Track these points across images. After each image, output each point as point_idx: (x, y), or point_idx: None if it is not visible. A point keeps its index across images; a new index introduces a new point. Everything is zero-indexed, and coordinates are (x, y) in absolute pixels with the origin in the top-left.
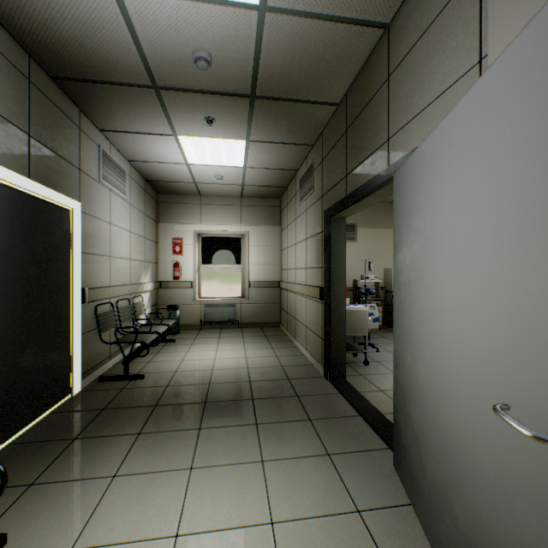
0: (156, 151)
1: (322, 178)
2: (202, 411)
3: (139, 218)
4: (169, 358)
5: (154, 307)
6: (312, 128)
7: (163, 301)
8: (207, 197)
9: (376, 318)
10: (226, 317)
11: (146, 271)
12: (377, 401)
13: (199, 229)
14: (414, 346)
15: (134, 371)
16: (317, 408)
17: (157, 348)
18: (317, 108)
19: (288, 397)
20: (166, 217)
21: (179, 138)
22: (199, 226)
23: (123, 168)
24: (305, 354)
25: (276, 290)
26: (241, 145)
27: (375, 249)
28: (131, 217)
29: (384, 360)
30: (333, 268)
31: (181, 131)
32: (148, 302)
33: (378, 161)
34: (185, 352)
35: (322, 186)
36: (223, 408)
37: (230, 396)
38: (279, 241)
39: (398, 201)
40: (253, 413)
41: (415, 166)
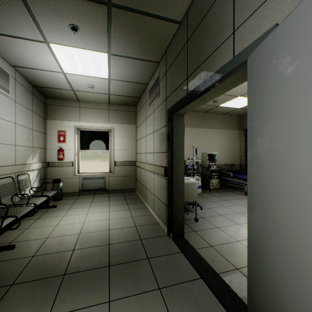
0: (33, 57)
1: (166, 85)
2: (58, 288)
3: (26, 114)
4: (46, 223)
5: (42, 181)
6: (158, 46)
7: (50, 176)
8: (84, 102)
9: (199, 185)
10: (98, 186)
11: (34, 155)
12: (211, 258)
13: (78, 125)
14: (302, 254)
15: (9, 240)
16: (164, 272)
17: (39, 214)
18: (163, 24)
19: (140, 261)
20: (53, 116)
21: (51, 45)
22: (78, 123)
23: (6, 70)
24: (153, 214)
25: (133, 167)
26: (104, 58)
27: (195, 141)
28: (16, 112)
29: (207, 216)
30: (175, 152)
31: (50, 38)
32: (36, 178)
33: (221, 56)
34: (61, 216)
35: (166, 91)
36: (79, 282)
37: (90, 263)
38: (135, 135)
39: (259, 80)
40: (108, 286)
41: (304, 19)
